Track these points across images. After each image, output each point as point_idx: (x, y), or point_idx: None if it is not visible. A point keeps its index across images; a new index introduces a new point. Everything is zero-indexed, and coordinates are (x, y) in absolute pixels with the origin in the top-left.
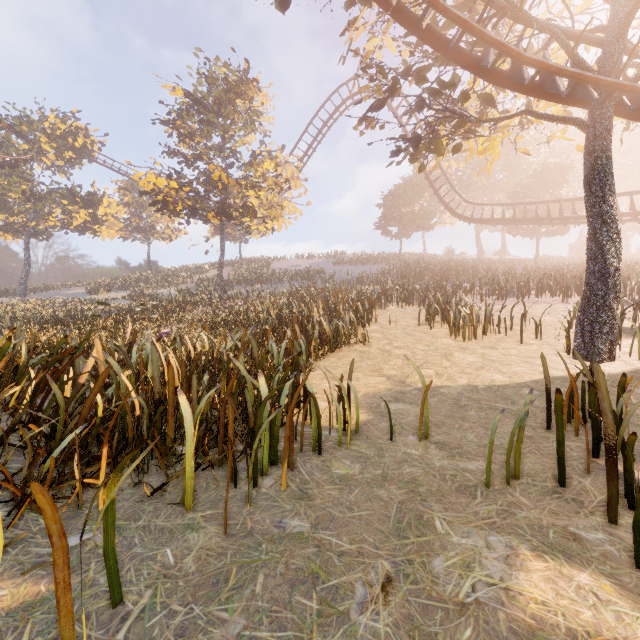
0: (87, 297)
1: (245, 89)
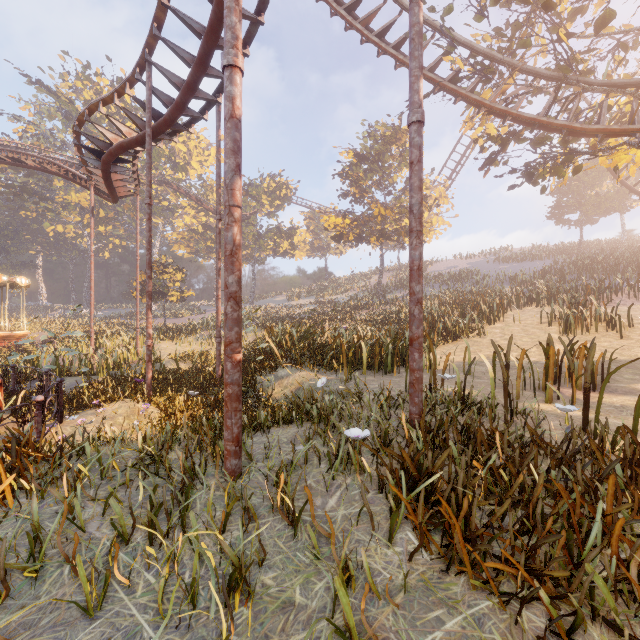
0: (287, 303)
1: (399, 137)
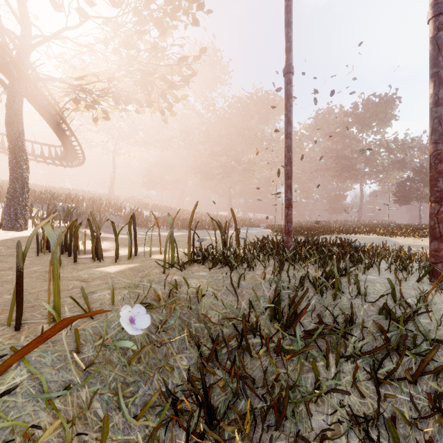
0: None
1: None
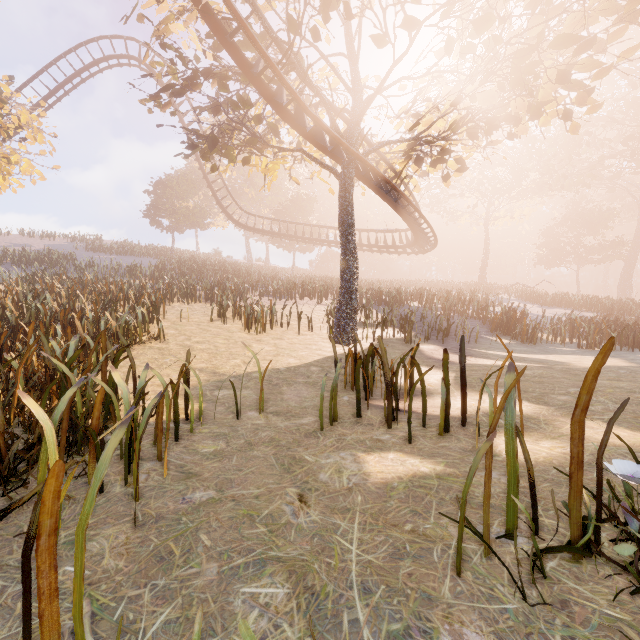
0: None
1: None
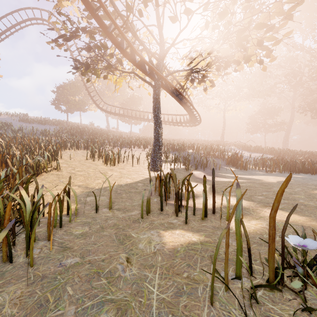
0: None
1: None
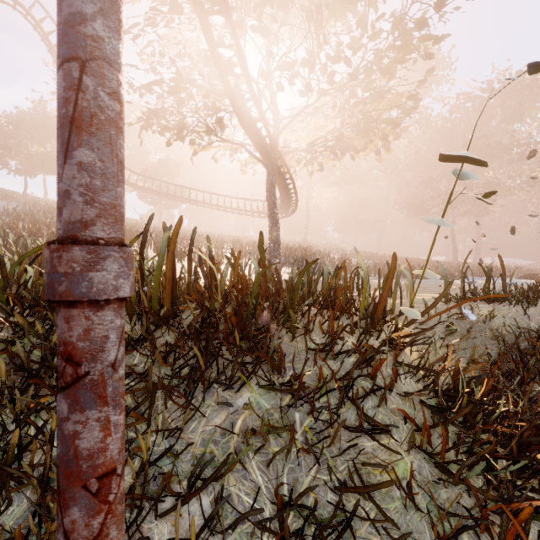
0: None
1: None
